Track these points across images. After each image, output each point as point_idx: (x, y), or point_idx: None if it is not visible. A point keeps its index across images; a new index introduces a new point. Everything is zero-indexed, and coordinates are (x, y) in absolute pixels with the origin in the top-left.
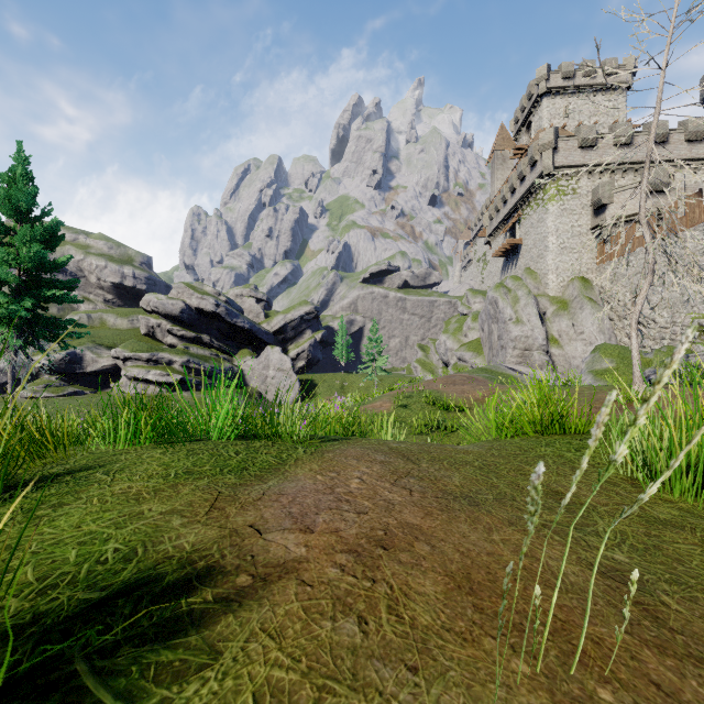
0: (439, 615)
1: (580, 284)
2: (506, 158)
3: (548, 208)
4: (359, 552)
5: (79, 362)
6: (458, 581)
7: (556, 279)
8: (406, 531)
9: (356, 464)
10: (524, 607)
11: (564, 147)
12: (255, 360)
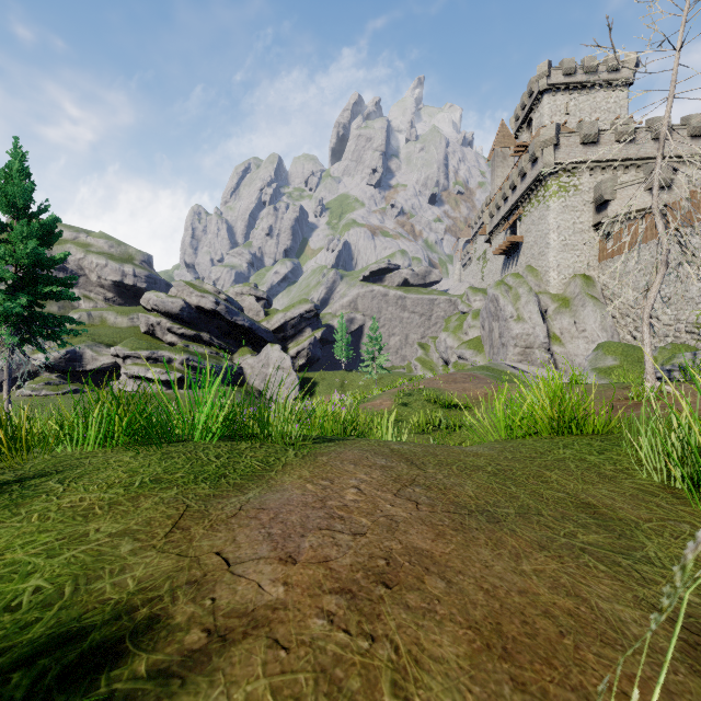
0: (465, 697)
1: (582, 281)
2: (506, 156)
3: (549, 205)
4: (353, 592)
5: (79, 360)
6: (485, 636)
7: (557, 277)
8: (413, 560)
9: (353, 470)
10: (580, 680)
11: (566, 144)
12: (255, 358)
